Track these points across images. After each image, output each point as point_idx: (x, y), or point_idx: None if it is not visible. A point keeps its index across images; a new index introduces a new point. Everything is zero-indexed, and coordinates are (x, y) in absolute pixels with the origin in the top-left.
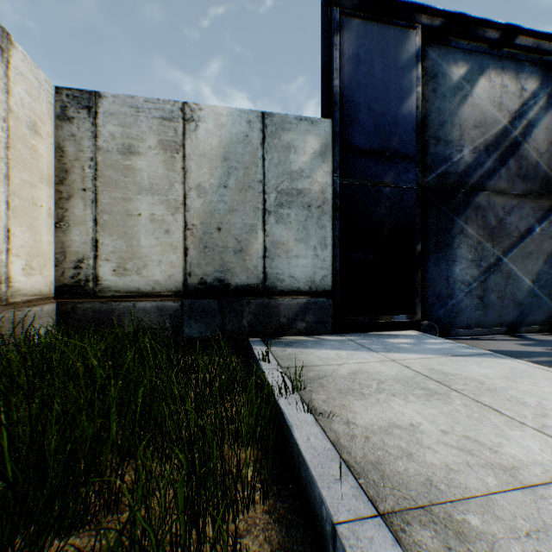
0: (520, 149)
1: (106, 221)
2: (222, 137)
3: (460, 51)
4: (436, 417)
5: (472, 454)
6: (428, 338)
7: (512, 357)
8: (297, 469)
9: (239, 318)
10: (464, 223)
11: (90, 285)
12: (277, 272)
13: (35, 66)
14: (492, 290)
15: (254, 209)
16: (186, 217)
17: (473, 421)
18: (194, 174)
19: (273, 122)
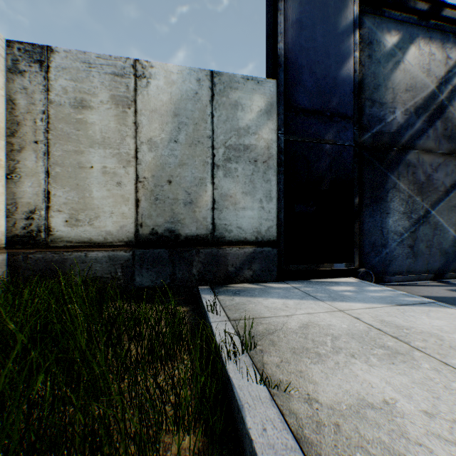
0: (446, 112)
1: (58, 173)
2: (172, 94)
3: (392, 21)
4: (410, 388)
5: None
6: (367, 285)
7: (449, 304)
8: None
9: (189, 267)
10: (396, 179)
11: (42, 235)
12: (225, 223)
13: None
14: (422, 240)
15: (203, 163)
16: (138, 170)
17: (454, 395)
18: (145, 129)
19: (222, 80)
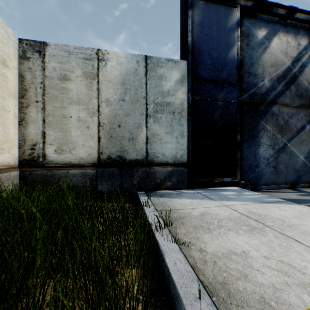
0: (297, 80)
1: (50, 120)
2: (121, 70)
3: (262, 21)
4: (259, 245)
5: (288, 275)
6: (244, 191)
7: (296, 203)
8: (168, 285)
9: (131, 179)
10: (265, 123)
11: (41, 159)
12: (154, 151)
13: (5, 25)
14: (281, 162)
15: (140, 114)
16: (99, 119)
17: (283, 249)
18: (104, 93)
19: (152, 61)
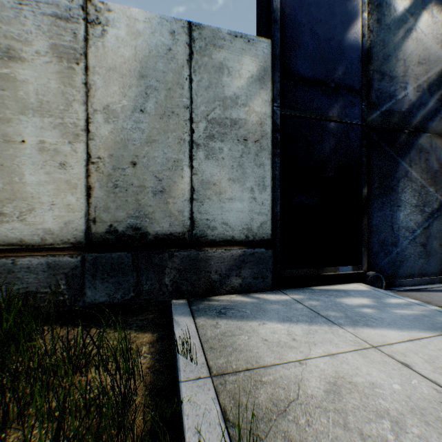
0: None
1: None
2: (137, 48)
3: None
4: None
5: None
6: (385, 296)
7: None
8: None
9: (159, 275)
10: (408, 166)
11: None
12: (207, 217)
13: None
14: (435, 237)
15: (178, 140)
16: (90, 147)
17: None
18: (100, 93)
19: (203, 35)
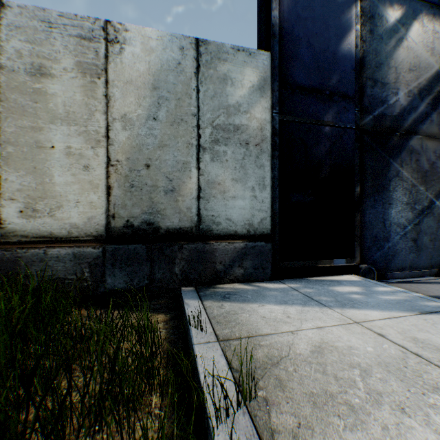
0: None
1: (11, 153)
2: (151, 63)
3: None
4: None
5: None
6: (374, 285)
7: None
8: None
9: (170, 265)
10: (399, 166)
11: None
12: (212, 214)
13: None
14: (425, 232)
15: (187, 144)
16: (109, 152)
17: None
18: (119, 103)
19: (208, 50)
